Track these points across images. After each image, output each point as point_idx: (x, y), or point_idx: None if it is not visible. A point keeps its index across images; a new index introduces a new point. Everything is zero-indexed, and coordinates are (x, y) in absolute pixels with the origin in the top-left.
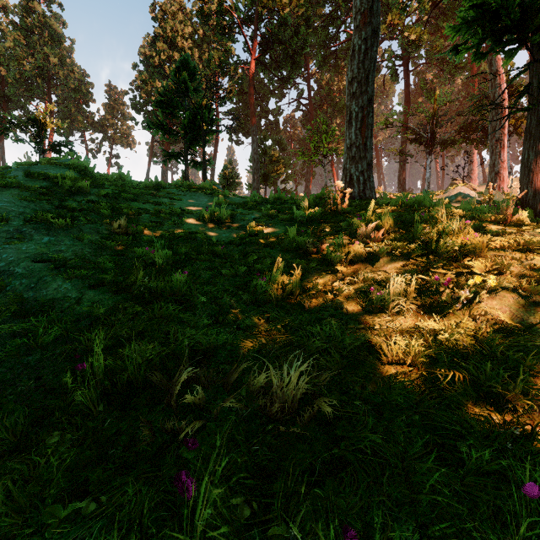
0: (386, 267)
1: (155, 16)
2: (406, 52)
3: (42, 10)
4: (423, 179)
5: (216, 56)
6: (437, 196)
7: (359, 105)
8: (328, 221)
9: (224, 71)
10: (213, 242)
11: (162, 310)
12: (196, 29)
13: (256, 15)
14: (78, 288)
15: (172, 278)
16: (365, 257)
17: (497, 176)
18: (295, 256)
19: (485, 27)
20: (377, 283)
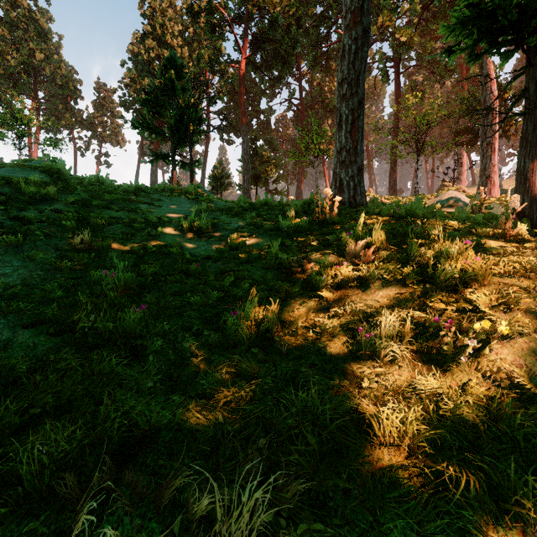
0: (377, 295)
1: (144, 13)
2: (397, 54)
3: (28, 4)
4: (413, 180)
5: (206, 55)
6: (428, 200)
7: (350, 108)
8: (315, 233)
9: (213, 70)
10: (188, 259)
11: (102, 365)
12: (186, 26)
13: (247, 14)
14: (11, 326)
15: (124, 314)
16: (354, 280)
17: (488, 180)
18: (278, 274)
19: (481, 28)
20: (367, 315)
